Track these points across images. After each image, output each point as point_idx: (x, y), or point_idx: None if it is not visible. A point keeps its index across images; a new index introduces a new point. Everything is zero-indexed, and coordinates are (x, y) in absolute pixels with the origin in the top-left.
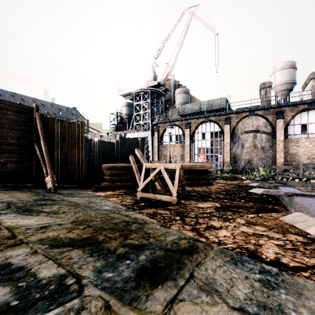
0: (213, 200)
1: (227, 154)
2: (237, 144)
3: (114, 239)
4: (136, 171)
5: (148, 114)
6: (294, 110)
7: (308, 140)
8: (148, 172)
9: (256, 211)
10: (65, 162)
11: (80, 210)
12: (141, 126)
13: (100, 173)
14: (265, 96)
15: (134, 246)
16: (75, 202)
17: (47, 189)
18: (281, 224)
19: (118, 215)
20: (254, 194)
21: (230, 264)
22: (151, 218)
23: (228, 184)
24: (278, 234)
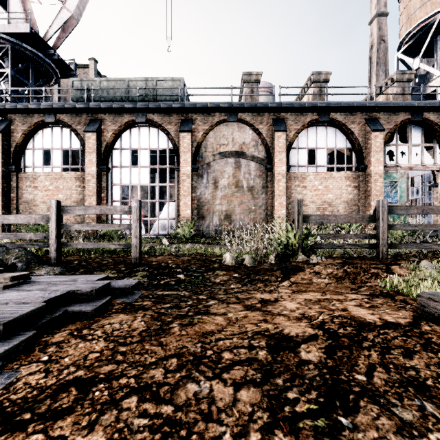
0: None
1: (185, 200)
2: (206, 179)
3: None
4: None
5: None
6: (300, 121)
7: (318, 177)
8: None
9: None
10: None
11: None
12: None
13: None
14: (251, 97)
15: None
16: None
17: None
18: None
19: None
20: None
21: None
22: None
23: None
24: None
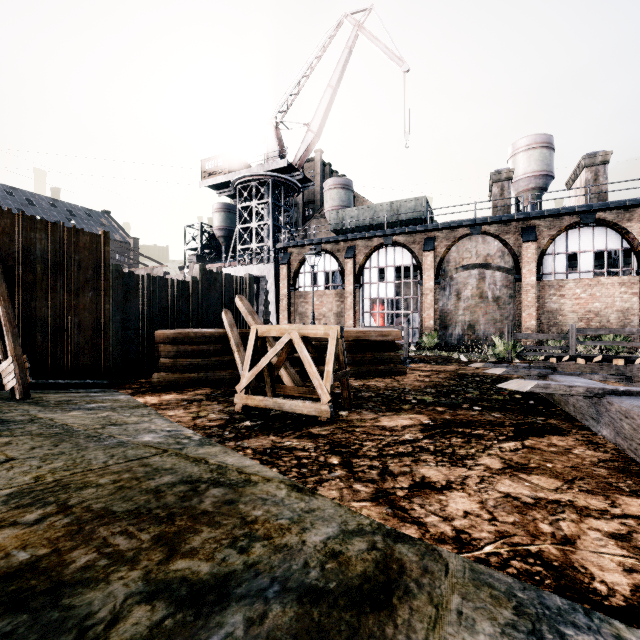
0: (412, 407)
1: (428, 312)
2: (449, 291)
3: (129, 563)
4: (237, 344)
5: (268, 228)
6: (555, 226)
7: (580, 284)
8: (262, 346)
9: (515, 433)
10: (62, 325)
11: (66, 451)
12: (254, 253)
13: (152, 352)
14: (500, 197)
15: (193, 592)
16: (65, 425)
17: (6, 392)
18: (587, 467)
19: (174, 459)
20: (496, 391)
21: (523, 639)
22: (265, 465)
23: (437, 371)
24: (595, 498)
